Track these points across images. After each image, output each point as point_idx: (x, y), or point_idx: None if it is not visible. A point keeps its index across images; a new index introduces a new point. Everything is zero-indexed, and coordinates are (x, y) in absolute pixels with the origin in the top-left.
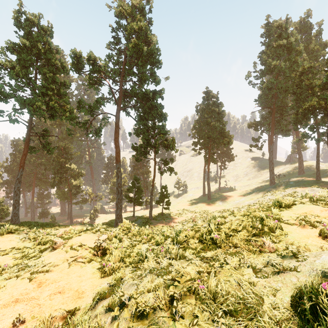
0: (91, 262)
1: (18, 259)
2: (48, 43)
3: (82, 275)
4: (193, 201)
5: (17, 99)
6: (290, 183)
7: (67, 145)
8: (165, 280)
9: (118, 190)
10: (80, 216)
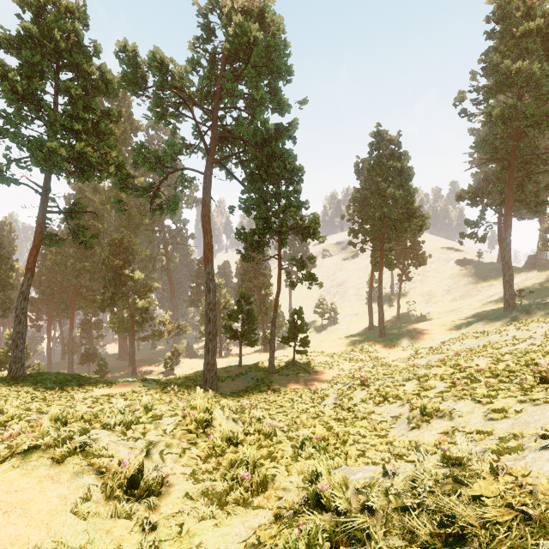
0: None
1: None
2: (76, 34)
3: None
4: (351, 338)
5: (15, 137)
6: None
7: (127, 236)
8: None
9: (208, 317)
10: (151, 361)
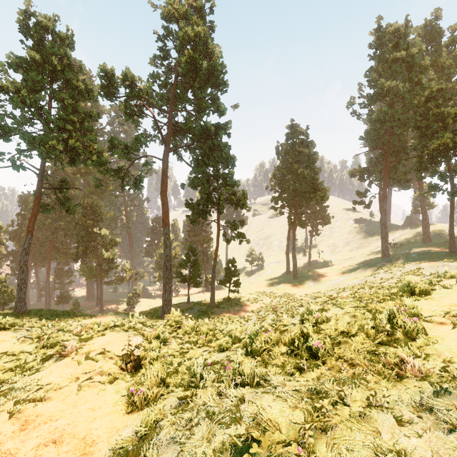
0: (116, 382)
1: (8, 372)
2: (68, 57)
3: (97, 408)
4: (272, 280)
5: (23, 136)
6: (412, 255)
7: (96, 202)
8: (233, 437)
9: (165, 266)
10: (114, 301)
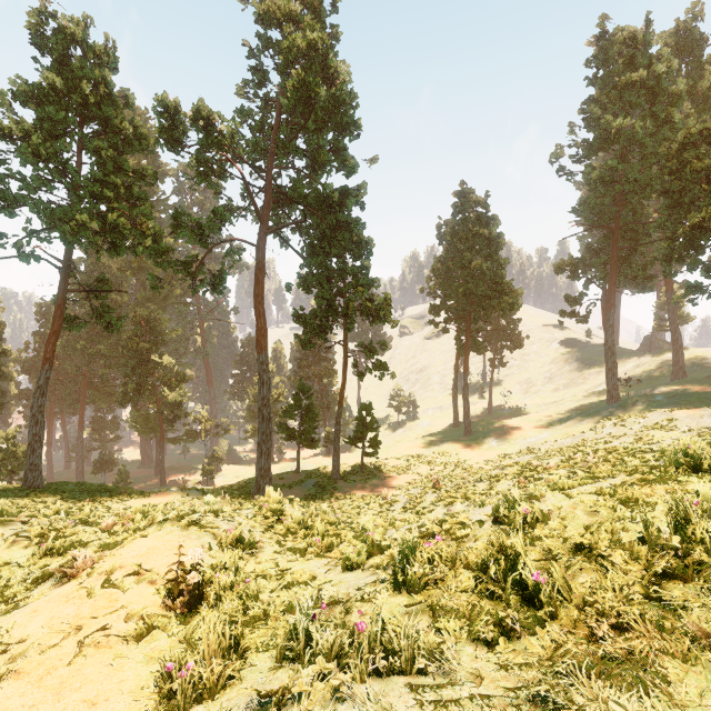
0: (150, 636)
1: None
2: (106, 83)
3: (102, 700)
4: (431, 437)
5: (36, 207)
6: (657, 398)
7: (154, 313)
8: None
9: (261, 414)
10: (183, 469)
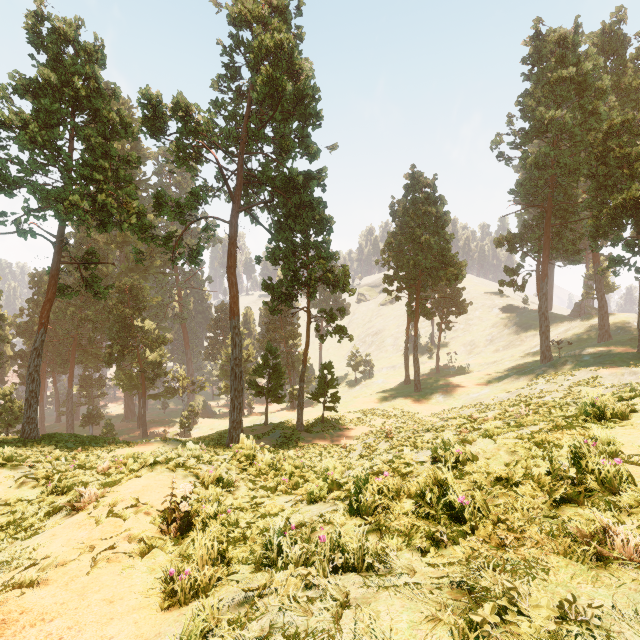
0: (151, 553)
1: None
2: (96, 78)
3: (118, 599)
4: (385, 393)
5: (33, 189)
6: (584, 358)
7: (137, 282)
8: None
9: (234, 373)
10: (163, 422)
